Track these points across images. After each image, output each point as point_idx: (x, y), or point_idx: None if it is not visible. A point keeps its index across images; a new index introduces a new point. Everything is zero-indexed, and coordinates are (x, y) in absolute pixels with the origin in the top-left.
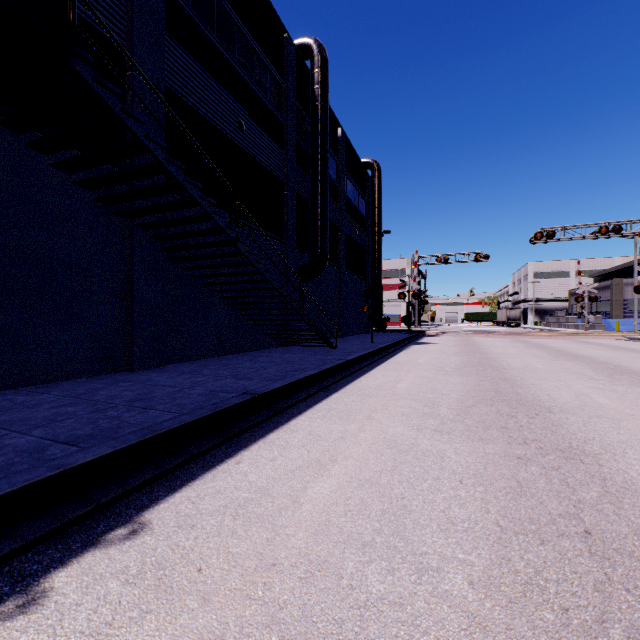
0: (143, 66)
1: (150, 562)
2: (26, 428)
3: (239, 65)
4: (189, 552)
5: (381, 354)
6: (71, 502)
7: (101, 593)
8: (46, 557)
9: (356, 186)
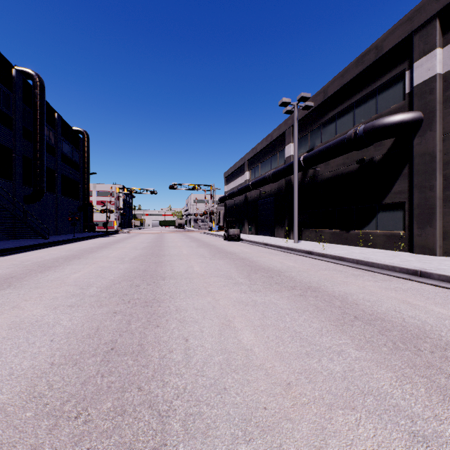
0: None
1: None
2: None
3: None
4: None
5: (74, 241)
6: None
7: None
8: None
9: (71, 145)
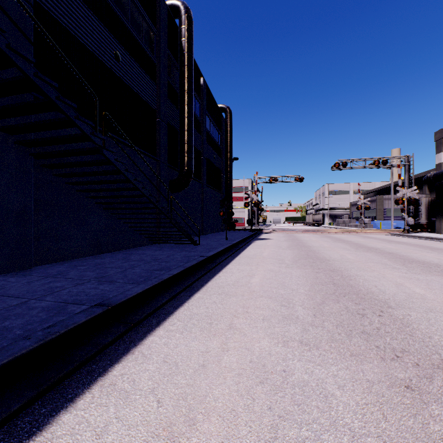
0: None
1: None
2: None
3: (115, 5)
4: None
5: (234, 249)
6: None
7: None
8: None
9: (214, 123)
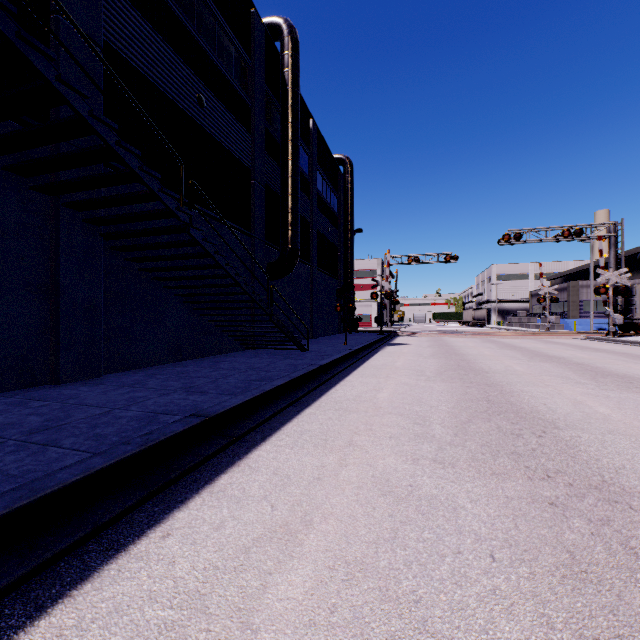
0: (72, 10)
1: None
2: None
3: (199, 33)
4: None
5: (356, 357)
6: None
7: None
8: None
9: (328, 182)
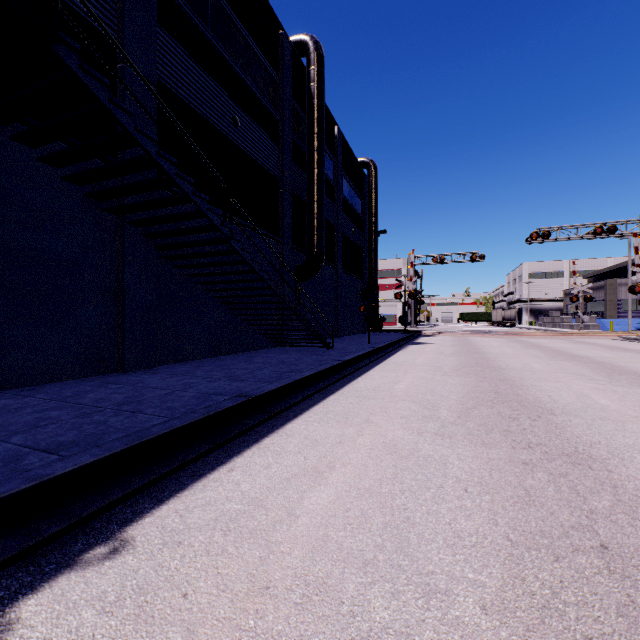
0: (134, 58)
1: (130, 586)
2: (5, 434)
3: (234, 60)
4: (174, 574)
5: (378, 354)
6: (47, 517)
7: (73, 625)
8: (15, 581)
9: (352, 185)
